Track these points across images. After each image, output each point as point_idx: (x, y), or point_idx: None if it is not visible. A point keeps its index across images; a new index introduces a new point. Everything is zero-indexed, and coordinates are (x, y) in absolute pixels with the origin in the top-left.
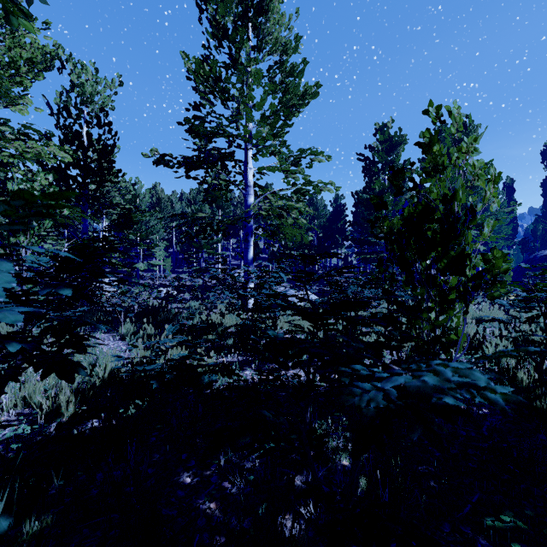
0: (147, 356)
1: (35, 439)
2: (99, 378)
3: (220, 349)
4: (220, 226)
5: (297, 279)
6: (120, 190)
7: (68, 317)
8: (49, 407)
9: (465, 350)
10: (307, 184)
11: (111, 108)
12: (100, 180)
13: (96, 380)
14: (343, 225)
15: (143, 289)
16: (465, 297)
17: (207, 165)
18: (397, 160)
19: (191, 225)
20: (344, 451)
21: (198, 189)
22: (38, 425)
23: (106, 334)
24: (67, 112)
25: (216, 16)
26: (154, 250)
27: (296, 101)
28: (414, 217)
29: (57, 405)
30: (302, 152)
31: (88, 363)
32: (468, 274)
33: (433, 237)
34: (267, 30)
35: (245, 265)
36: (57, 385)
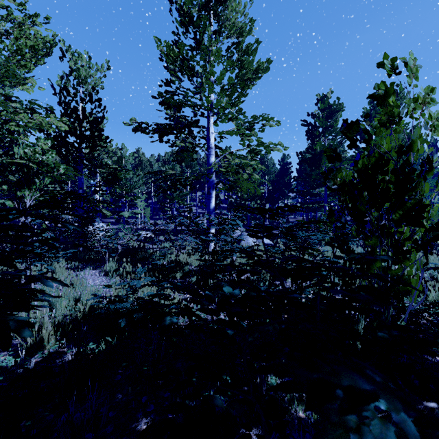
0: (118, 296)
1: (15, 373)
2: (81, 311)
3: (182, 291)
4: (187, 181)
5: (254, 235)
6: (108, 153)
7: (16, 273)
8: (33, 340)
9: (422, 301)
10: (259, 145)
11: (101, 87)
12: (92, 145)
13: (79, 313)
14: (289, 179)
15: (127, 232)
16: (426, 249)
17: (176, 131)
18: (336, 124)
19: (163, 180)
20: (300, 403)
21: (171, 152)
22: (20, 359)
23: (94, 270)
24: (67, 91)
25: (184, 7)
26: (136, 201)
27: (250, 75)
28: (368, 169)
29: (40, 338)
30: (256, 118)
31: (73, 298)
32: (425, 225)
33: (387, 188)
34: (225, 17)
35: (207, 214)
36: (40, 321)
